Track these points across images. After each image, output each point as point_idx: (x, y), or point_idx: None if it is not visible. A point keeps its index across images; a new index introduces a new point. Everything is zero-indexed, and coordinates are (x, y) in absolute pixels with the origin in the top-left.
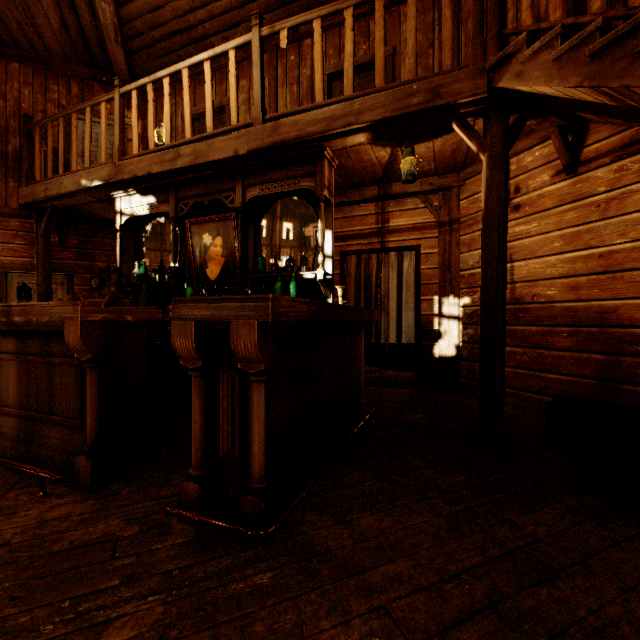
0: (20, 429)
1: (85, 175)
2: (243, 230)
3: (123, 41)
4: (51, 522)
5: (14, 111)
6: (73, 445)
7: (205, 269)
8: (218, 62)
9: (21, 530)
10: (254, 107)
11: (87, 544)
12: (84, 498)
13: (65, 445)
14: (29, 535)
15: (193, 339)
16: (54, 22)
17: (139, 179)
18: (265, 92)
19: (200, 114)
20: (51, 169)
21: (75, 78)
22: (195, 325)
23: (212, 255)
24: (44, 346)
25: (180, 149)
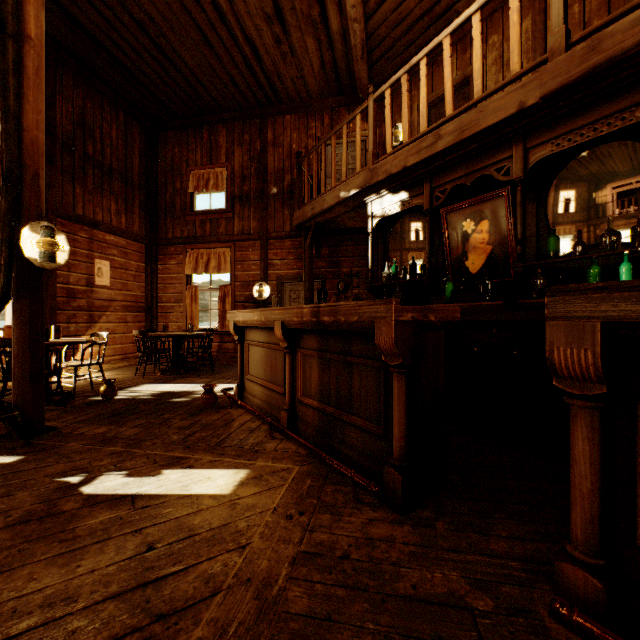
0: (321, 421)
1: (343, 187)
2: (523, 205)
3: (367, 56)
4: (378, 543)
5: (287, 154)
6: (373, 451)
7: (463, 261)
8: (461, 31)
9: (353, 542)
10: (551, 35)
11: (434, 600)
12: (397, 519)
13: (365, 448)
14: (363, 553)
15: (598, 350)
16: (315, 66)
17: (391, 178)
18: (525, 36)
19: (438, 98)
20: (315, 191)
21: (326, 110)
22: (599, 328)
23: (473, 244)
24: (343, 345)
25: (440, 130)
